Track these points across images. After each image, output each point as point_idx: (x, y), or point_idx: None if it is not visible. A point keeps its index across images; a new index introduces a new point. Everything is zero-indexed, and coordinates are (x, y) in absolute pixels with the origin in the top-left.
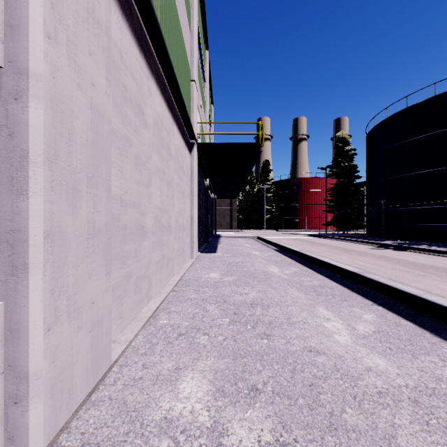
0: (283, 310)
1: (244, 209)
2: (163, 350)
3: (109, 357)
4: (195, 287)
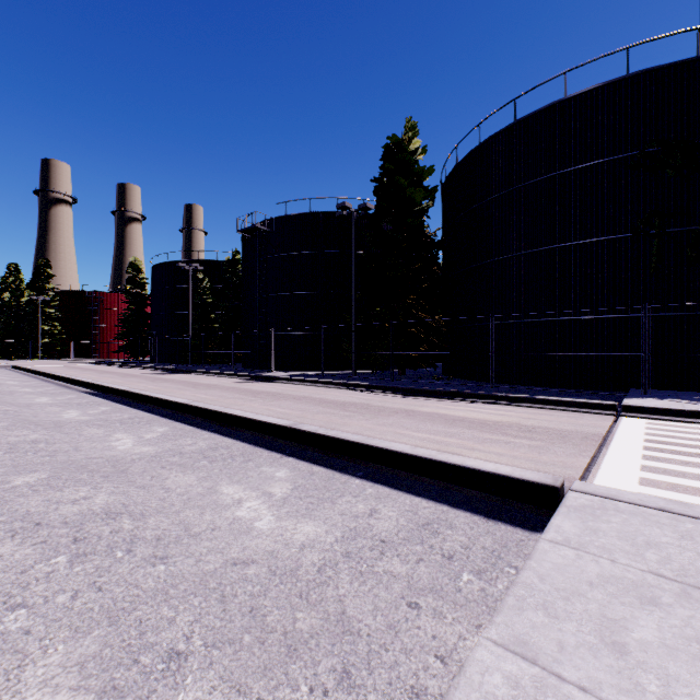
0: None
1: (1, 329)
2: None
3: None
4: None
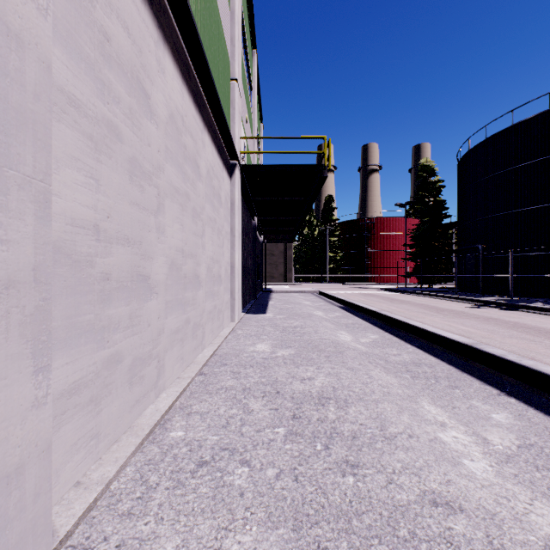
0: (370, 410)
1: (302, 257)
2: (163, 505)
3: (44, 539)
4: (234, 367)
